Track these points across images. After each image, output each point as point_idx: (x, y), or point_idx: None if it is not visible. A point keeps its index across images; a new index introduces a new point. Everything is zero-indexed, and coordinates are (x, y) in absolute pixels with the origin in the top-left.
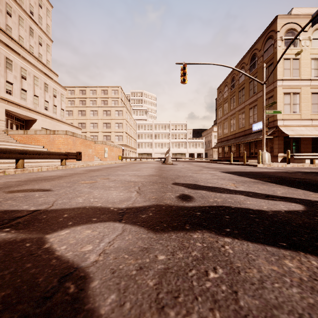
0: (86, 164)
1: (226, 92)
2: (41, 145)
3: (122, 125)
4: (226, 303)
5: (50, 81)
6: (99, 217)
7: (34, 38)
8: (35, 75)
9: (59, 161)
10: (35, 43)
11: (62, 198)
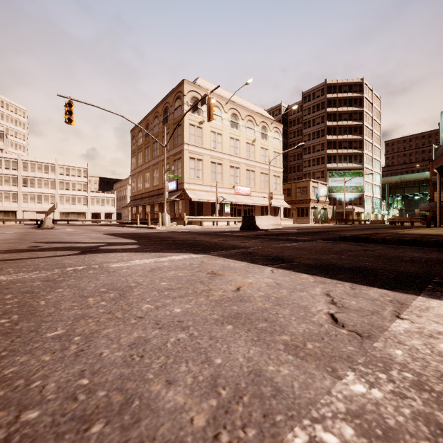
0: None
1: (140, 139)
2: None
3: None
4: (26, 256)
5: None
6: None
7: None
8: None
9: None
10: None
11: None
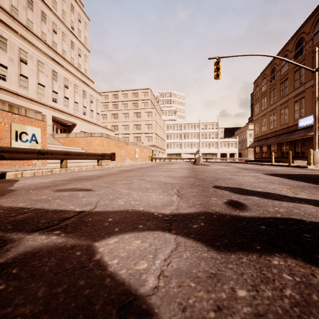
0: (119, 164)
1: (264, 85)
2: (81, 147)
3: (151, 127)
4: None
5: (87, 88)
6: (144, 224)
7: (74, 50)
8: (75, 84)
9: (96, 162)
10: (75, 55)
11: (104, 198)
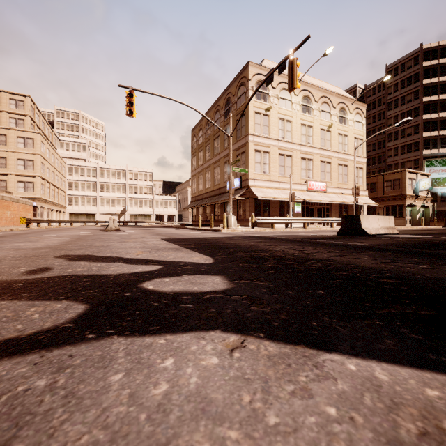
0: None
1: (201, 138)
2: None
3: (33, 165)
4: None
5: None
6: None
7: None
8: None
9: None
10: None
11: None
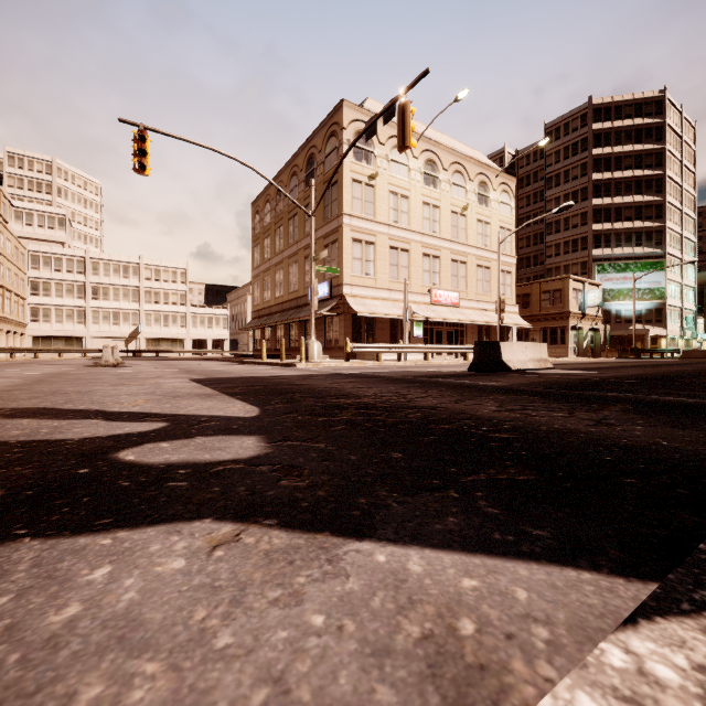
0: None
1: (268, 215)
2: None
3: None
4: None
5: None
6: None
7: None
8: None
9: None
10: None
11: None
